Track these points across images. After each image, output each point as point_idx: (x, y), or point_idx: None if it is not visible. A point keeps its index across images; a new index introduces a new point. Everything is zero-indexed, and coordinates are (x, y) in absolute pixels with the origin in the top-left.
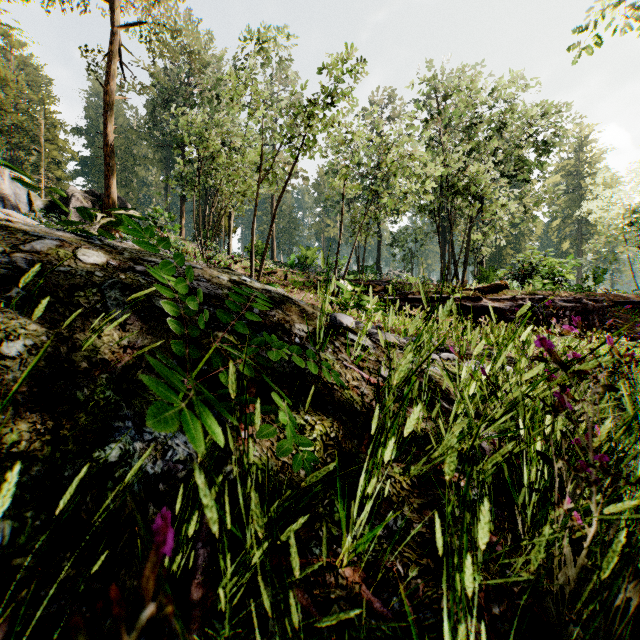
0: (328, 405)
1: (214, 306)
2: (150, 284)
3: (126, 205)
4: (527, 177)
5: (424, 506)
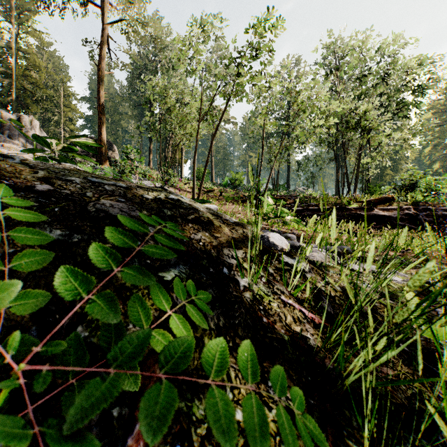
0: (268, 379)
1: None
2: (43, 207)
3: (113, 146)
4: (406, 114)
5: None
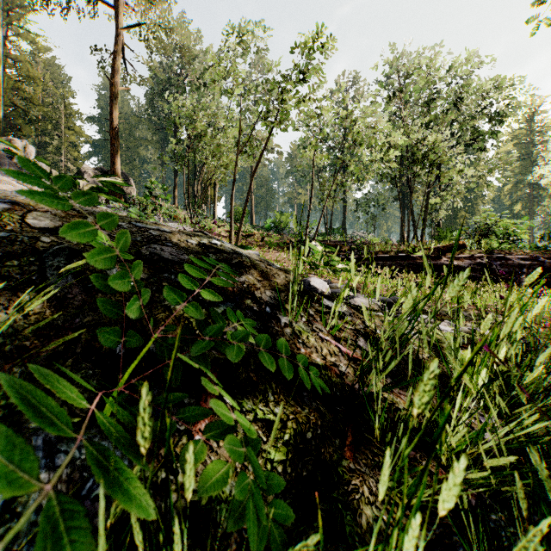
0: (303, 391)
1: (176, 273)
2: None
3: (129, 179)
4: (482, 146)
5: (431, 544)
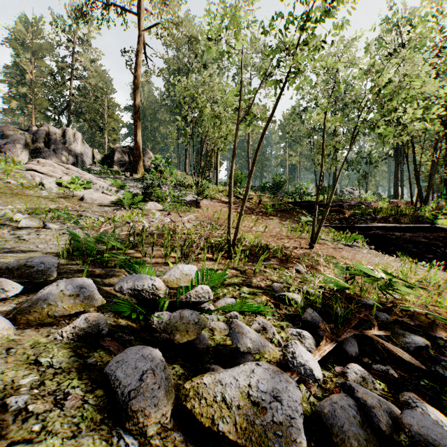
0: None
1: None
2: None
3: (149, 153)
4: None
5: None
